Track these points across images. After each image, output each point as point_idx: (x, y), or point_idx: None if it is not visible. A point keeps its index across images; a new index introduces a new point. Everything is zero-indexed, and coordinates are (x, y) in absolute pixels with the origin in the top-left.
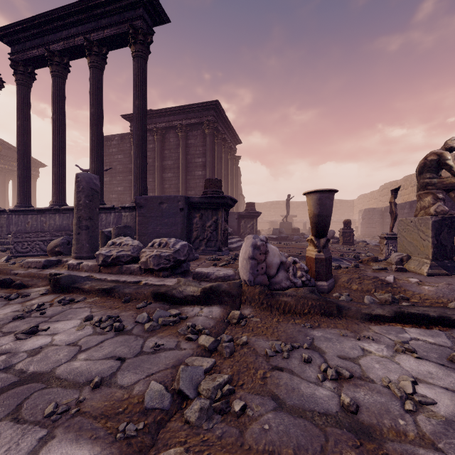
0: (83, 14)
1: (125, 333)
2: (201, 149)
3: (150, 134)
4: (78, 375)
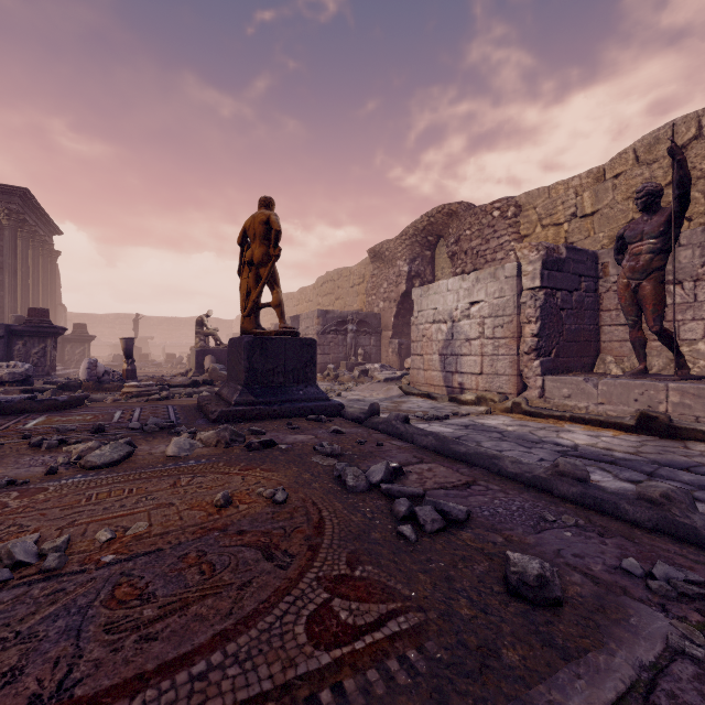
0: None
1: None
2: None
3: None
4: None
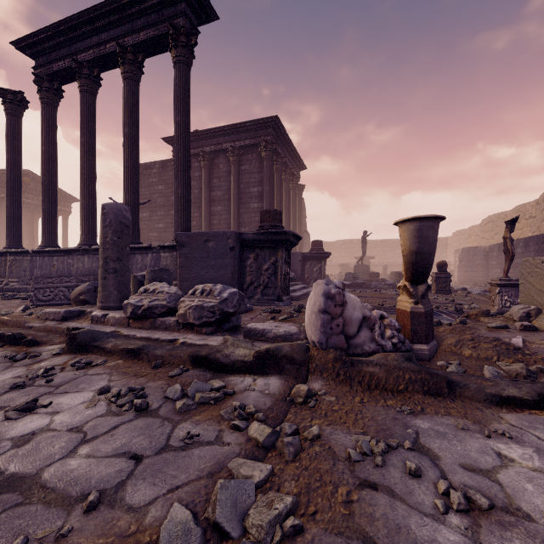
0: (115, 15)
1: (149, 414)
2: (257, 176)
3: (196, 160)
4: (71, 483)
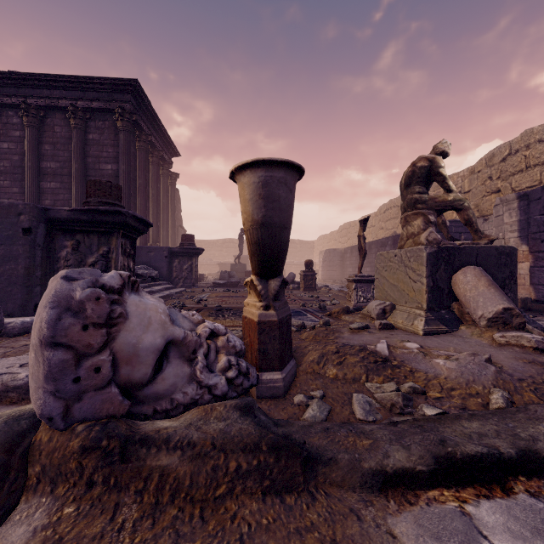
0: None
1: None
2: (111, 151)
3: (15, 114)
4: None
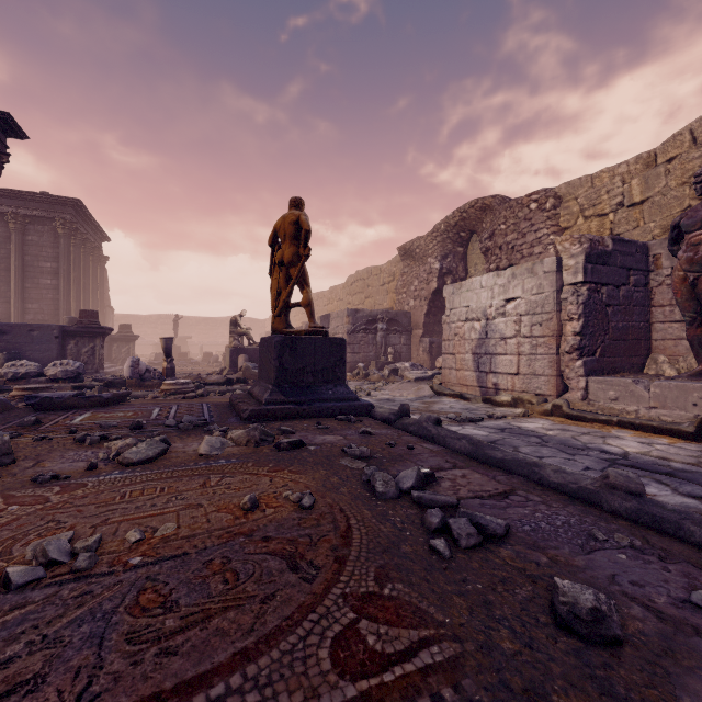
0: None
1: None
2: (51, 251)
3: None
4: None
